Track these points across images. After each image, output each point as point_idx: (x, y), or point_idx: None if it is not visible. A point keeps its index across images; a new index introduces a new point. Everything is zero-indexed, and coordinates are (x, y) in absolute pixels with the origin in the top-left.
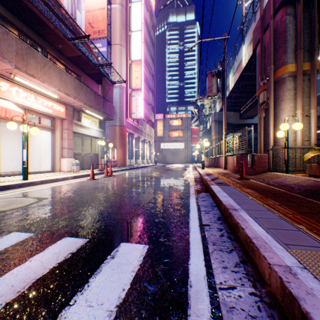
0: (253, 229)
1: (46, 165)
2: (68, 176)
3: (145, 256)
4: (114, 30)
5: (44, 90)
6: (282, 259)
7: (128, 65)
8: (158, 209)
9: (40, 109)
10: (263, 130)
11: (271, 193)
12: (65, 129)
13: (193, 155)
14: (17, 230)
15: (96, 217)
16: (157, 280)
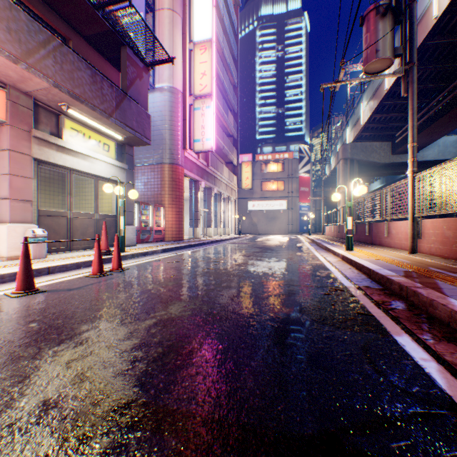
0: None
1: None
2: None
3: None
4: None
5: None
6: None
7: (186, 49)
8: None
9: None
10: None
11: None
12: (4, 149)
13: (301, 221)
14: None
15: None
16: None
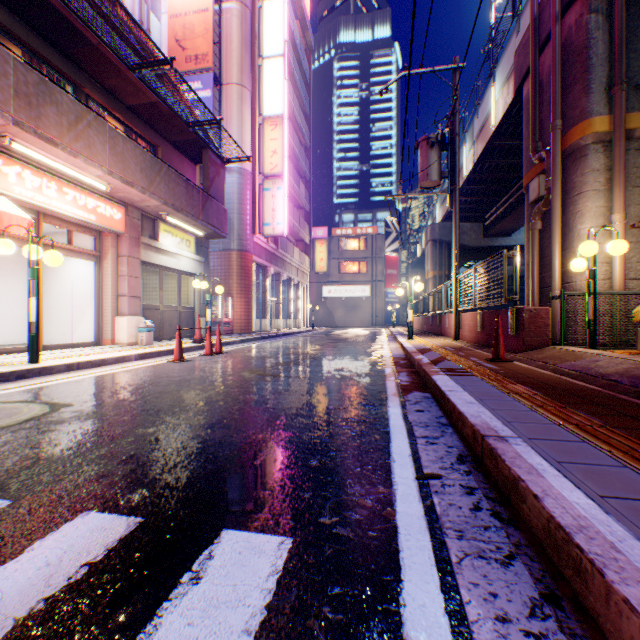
0: (565, 500)
1: (85, 330)
2: (127, 354)
3: (282, 576)
4: (227, 55)
5: (78, 173)
6: None
7: (256, 126)
8: (318, 432)
9: (69, 214)
10: (538, 258)
11: (573, 395)
12: (123, 255)
13: (388, 311)
14: None
15: (172, 454)
16: None
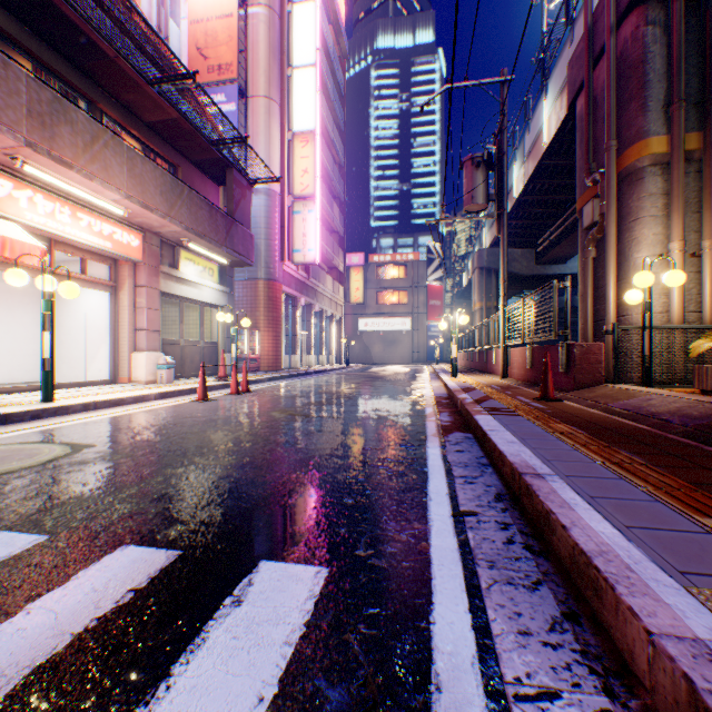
0: (592, 530)
1: (100, 367)
2: (147, 392)
3: (319, 600)
4: (253, 65)
5: (93, 197)
6: (681, 618)
7: (285, 142)
8: (353, 472)
9: (84, 241)
10: (592, 289)
11: (620, 435)
12: (141, 286)
13: (431, 346)
14: (9, 526)
15: (205, 493)
16: (349, 670)
